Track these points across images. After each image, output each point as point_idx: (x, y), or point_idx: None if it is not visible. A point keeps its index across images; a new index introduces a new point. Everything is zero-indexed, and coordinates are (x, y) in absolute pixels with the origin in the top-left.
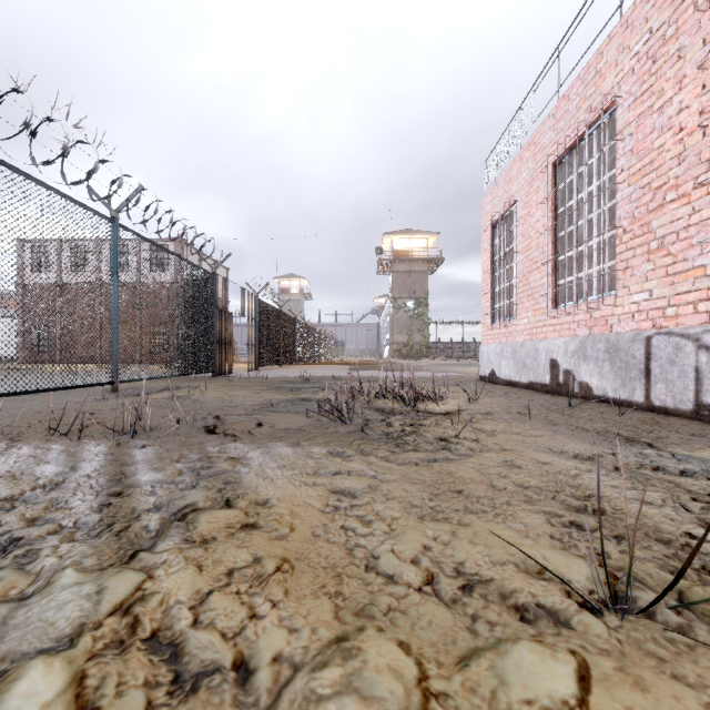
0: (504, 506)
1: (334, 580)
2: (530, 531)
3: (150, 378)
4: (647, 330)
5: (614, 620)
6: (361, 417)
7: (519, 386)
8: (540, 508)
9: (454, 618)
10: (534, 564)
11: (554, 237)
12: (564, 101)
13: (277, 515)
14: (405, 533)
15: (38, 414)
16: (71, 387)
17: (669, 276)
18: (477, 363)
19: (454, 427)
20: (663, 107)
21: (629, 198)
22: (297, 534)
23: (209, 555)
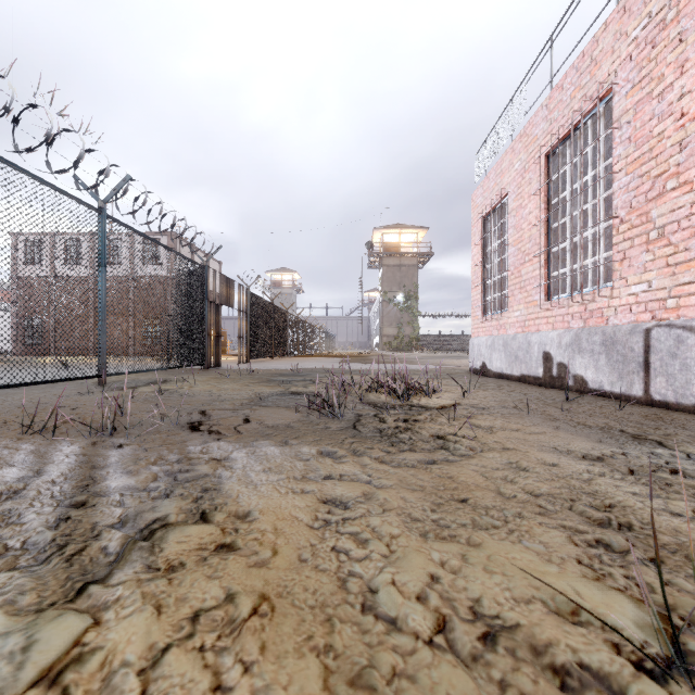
0: (517, 520)
1: (323, 628)
2: (553, 555)
3: (139, 371)
4: (646, 322)
5: (684, 691)
6: (352, 412)
7: (511, 379)
8: (559, 523)
9: (478, 690)
10: (565, 601)
11: (547, 229)
12: (557, 91)
13: (259, 532)
14: (407, 556)
15: (17, 409)
16: (56, 381)
17: (670, 267)
18: (466, 355)
19: (450, 423)
20: (664, 92)
21: (626, 187)
22: (281, 559)
23: (172, 590)
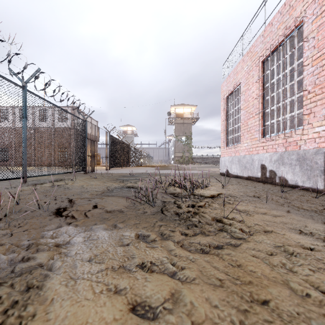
0: None
1: None
2: None
3: (47, 175)
4: (324, 147)
5: None
6: (161, 200)
7: (242, 178)
8: None
9: None
10: None
11: (262, 100)
12: (269, 26)
13: None
14: None
15: None
16: None
17: None
18: (215, 166)
19: (221, 209)
20: None
21: (312, 73)
22: None
23: None
